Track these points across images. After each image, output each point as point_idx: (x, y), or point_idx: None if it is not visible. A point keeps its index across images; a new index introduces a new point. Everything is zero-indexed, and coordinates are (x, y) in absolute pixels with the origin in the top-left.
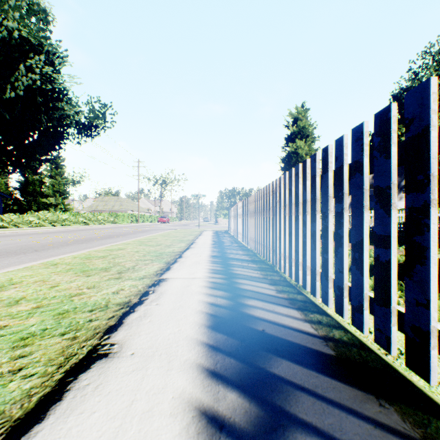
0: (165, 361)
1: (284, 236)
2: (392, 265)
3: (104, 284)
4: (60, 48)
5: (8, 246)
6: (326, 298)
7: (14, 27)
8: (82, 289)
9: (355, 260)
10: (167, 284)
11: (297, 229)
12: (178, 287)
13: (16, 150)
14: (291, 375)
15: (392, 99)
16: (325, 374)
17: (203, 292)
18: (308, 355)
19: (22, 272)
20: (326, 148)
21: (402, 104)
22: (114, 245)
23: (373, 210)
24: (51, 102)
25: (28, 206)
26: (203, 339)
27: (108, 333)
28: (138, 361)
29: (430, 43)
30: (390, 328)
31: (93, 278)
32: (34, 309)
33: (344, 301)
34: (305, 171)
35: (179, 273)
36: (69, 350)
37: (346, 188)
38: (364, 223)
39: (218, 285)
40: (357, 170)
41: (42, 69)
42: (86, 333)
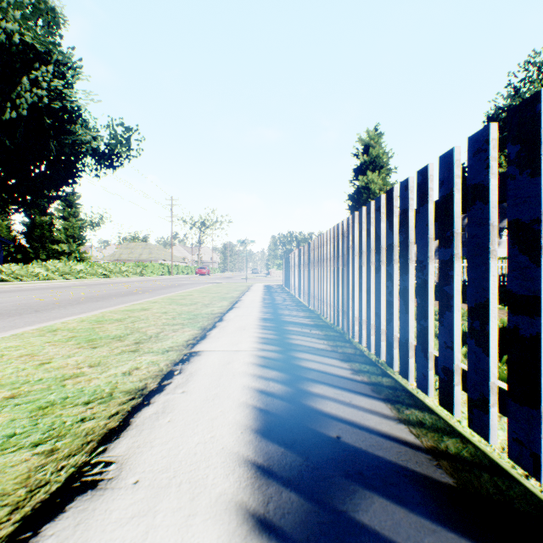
0: (186, 498)
1: (359, 293)
2: (542, 343)
3: (114, 360)
4: (73, 57)
5: (2, 305)
6: (424, 382)
7: (14, 30)
8: (81, 368)
9: (473, 331)
10: (200, 360)
11: (378, 285)
12: (215, 364)
13: (19, 184)
14: (390, 527)
15: (486, 121)
16: (447, 525)
17: (249, 372)
18: (413, 485)
19: (6, 342)
20: (424, 170)
21: (499, 128)
22: (136, 304)
23: (507, 257)
24: (61, 124)
25: (35, 254)
26: (247, 455)
27: (104, 442)
28: (143, 498)
29: (534, 51)
30: (540, 441)
31: (101, 350)
32: (6, 400)
33: (454, 390)
34: (391, 204)
35: (217, 343)
36: (37, 476)
37: (457, 225)
38: (490, 277)
39: (270, 362)
40: (477, 197)
41: (51, 83)
42: (71, 443)
